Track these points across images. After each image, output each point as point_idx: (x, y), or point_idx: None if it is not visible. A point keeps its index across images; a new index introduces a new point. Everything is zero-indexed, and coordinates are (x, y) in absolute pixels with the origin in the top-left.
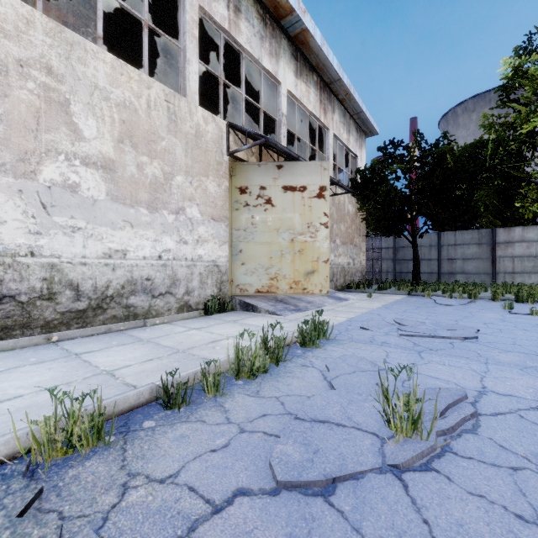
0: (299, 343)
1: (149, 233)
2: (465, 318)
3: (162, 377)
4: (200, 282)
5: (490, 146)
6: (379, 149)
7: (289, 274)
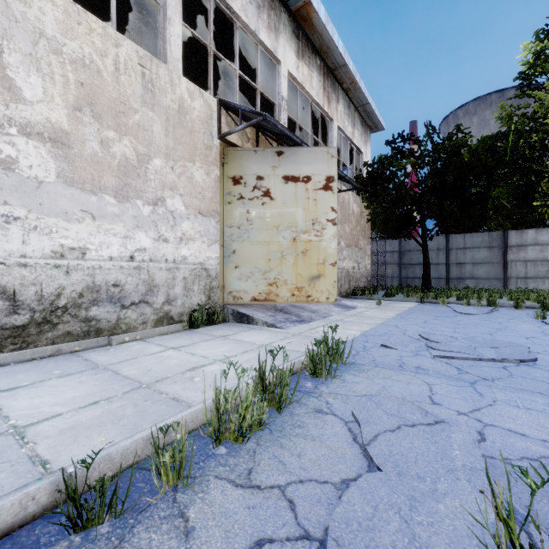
0: (309, 371)
1: (117, 227)
2: (499, 330)
3: (98, 441)
4: (184, 289)
5: (511, 138)
6: (387, 142)
7: (291, 279)
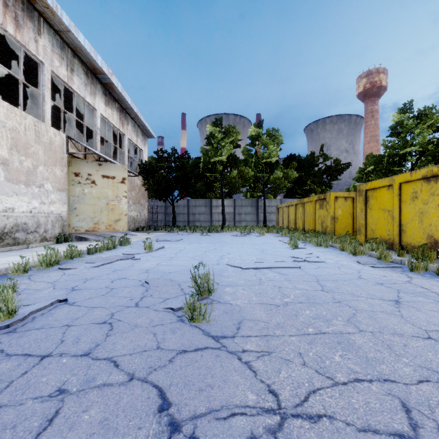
0: (119, 245)
1: (25, 198)
2: (183, 237)
3: None
4: (52, 226)
5: (202, 164)
6: (155, 152)
7: (106, 221)
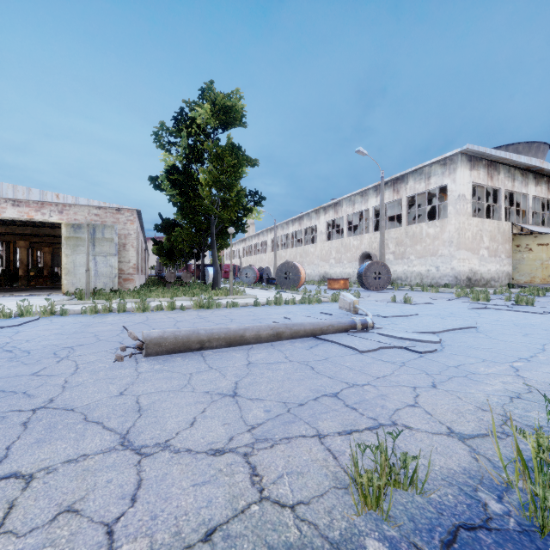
0: None
1: (494, 264)
2: None
3: None
4: (504, 278)
5: None
6: None
7: (540, 276)
